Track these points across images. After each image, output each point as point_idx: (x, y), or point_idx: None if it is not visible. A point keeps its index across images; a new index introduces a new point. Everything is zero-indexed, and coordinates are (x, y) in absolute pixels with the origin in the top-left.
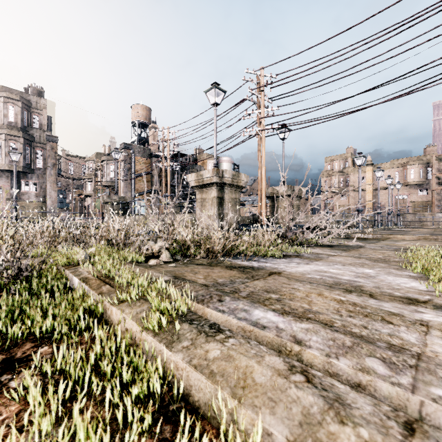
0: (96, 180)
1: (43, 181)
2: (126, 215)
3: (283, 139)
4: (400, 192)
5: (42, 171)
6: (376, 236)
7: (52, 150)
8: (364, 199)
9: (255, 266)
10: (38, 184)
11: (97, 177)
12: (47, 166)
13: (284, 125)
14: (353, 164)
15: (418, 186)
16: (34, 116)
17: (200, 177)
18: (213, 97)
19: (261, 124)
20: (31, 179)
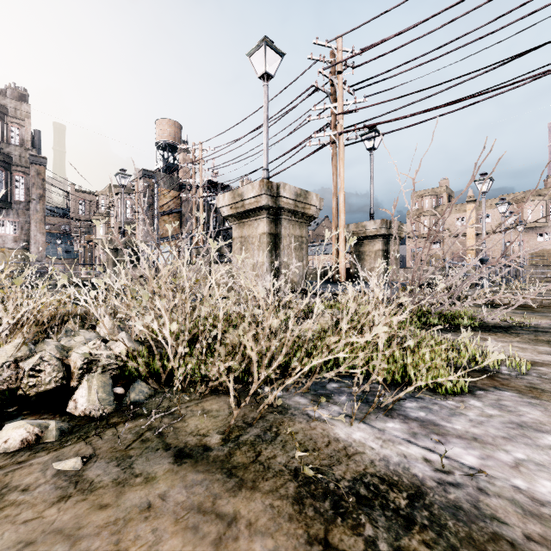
0: (109, 221)
1: (25, 219)
2: (133, 267)
3: (371, 150)
4: (513, 237)
5: (24, 206)
6: (539, 302)
7: (38, 177)
8: (464, 246)
9: (421, 476)
10: (17, 224)
11: (110, 218)
12: (31, 198)
13: (373, 127)
14: (448, 201)
15: (537, 230)
16: (12, 128)
17: (238, 199)
18: (262, 67)
19: (338, 124)
20: (7, 217)
